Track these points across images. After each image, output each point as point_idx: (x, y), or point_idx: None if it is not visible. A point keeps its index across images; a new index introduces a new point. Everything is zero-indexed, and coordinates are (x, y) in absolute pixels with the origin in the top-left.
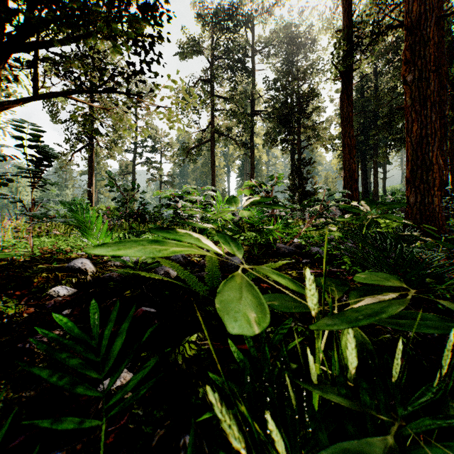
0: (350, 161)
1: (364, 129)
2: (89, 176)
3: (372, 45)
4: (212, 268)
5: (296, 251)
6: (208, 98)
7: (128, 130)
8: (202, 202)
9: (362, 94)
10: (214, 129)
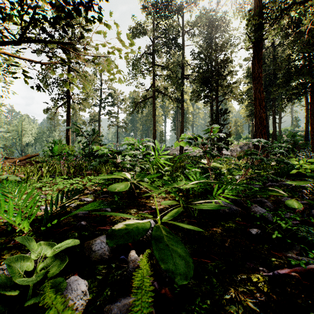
0: (260, 111)
1: (266, 87)
2: (67, 123)
3: (278, 19)
4: (140, 313)
5: (238, 210)
6: (150, 66)
7: (95, 91)
8: (142, 152)
9: (264, 61)
10: (155, 89)
